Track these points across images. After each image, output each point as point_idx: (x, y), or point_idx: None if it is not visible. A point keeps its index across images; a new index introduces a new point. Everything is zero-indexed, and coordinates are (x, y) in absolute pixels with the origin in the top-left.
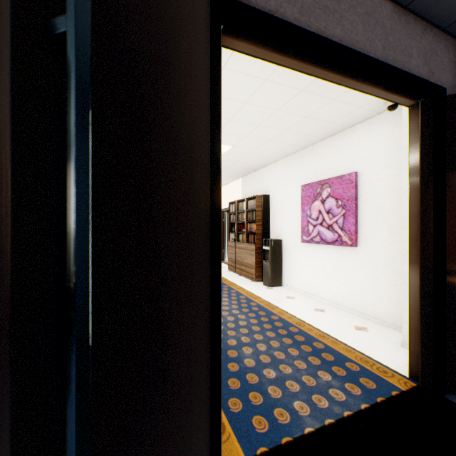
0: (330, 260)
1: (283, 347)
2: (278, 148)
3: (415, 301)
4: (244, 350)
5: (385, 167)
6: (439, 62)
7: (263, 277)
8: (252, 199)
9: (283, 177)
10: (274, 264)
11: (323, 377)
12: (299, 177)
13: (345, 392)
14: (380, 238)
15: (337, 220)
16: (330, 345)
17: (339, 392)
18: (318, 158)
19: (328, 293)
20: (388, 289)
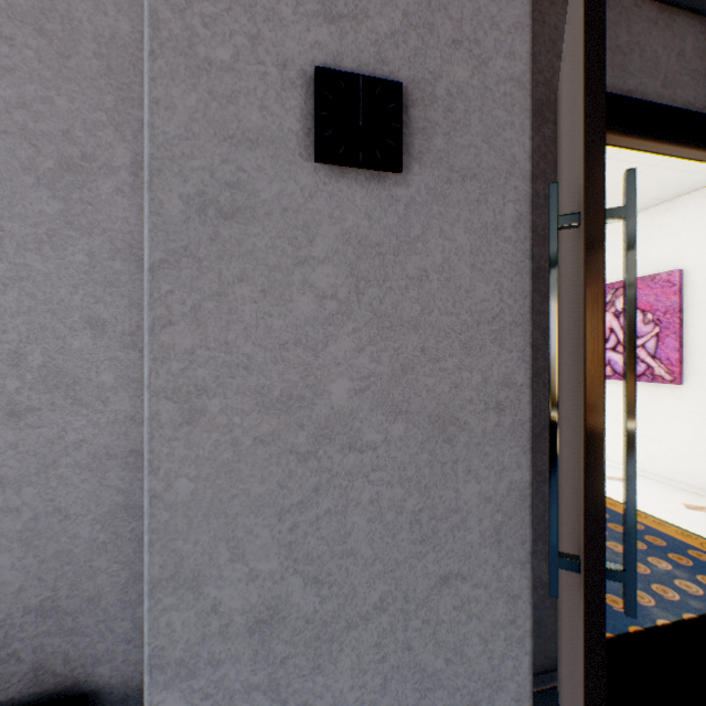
0: None
1: None
2: None
3: None
4: None
5: None
6: None
7: None
8: None
9: None
10: None
11: (659, 564)
12: None
13: (700, 585)
14: None
15: (644, 343)
16: (654, 526)
17: (690, 584)
18: (608, 248)
19: None
20: None
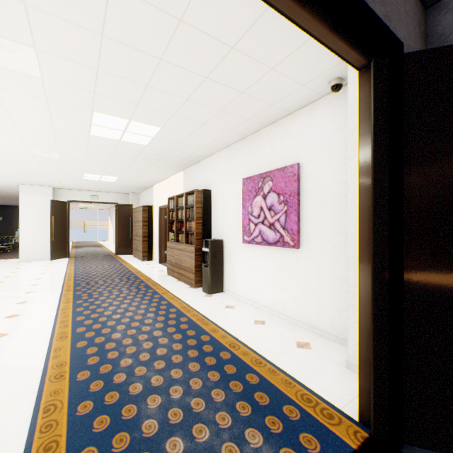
0: (272, 263)
1: (206, 388)
2: (216, 135)
3: (366, 322)
4: (148, 403)
5: (329, 158)
6: (396, 8)
7: (203, 283)
8: (192, 194)
9: (225, 170)
10: (214, 268)
11: (252, 441)
12: (241, 170)
13: None
14: (323, 238)
15: (279, 218)
16: (267, 376)
17: None
18: (260, 148)
19: (270, 301)
20: (332, 297)
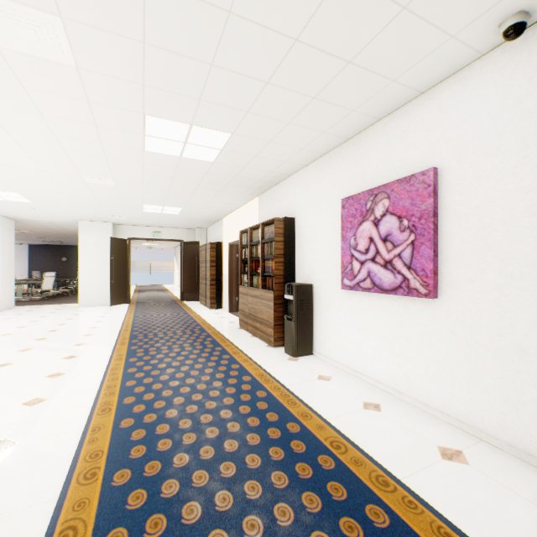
0: (388, 319)
1: (300, 527)
2: (305, 140)
3: None
4: None
5: (494, 153)
6: None
7: (285, 341)
8: (270, 225)
9: (315, 190)
10: (301, 322)
11: None
12: (338, 187)
13: None
14: (482, 283)
15: (401, 252)
16: (403, 515)
17: None
18: (369, 153)
19: (385, 374)
20: (500, 378)
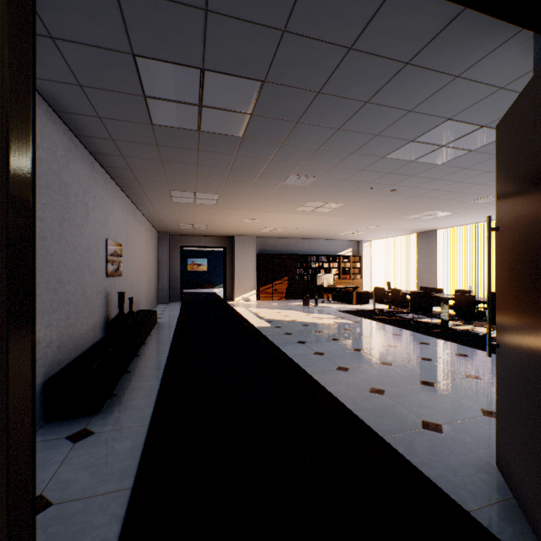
0: None
1: None
2: None
3: None
4: None
5: None
6: None
7: None
8: None
9: None
10: None
11: None
12: None
13: None
14: None
15: None
16: None
17: None
18: None
19: None
20: None
